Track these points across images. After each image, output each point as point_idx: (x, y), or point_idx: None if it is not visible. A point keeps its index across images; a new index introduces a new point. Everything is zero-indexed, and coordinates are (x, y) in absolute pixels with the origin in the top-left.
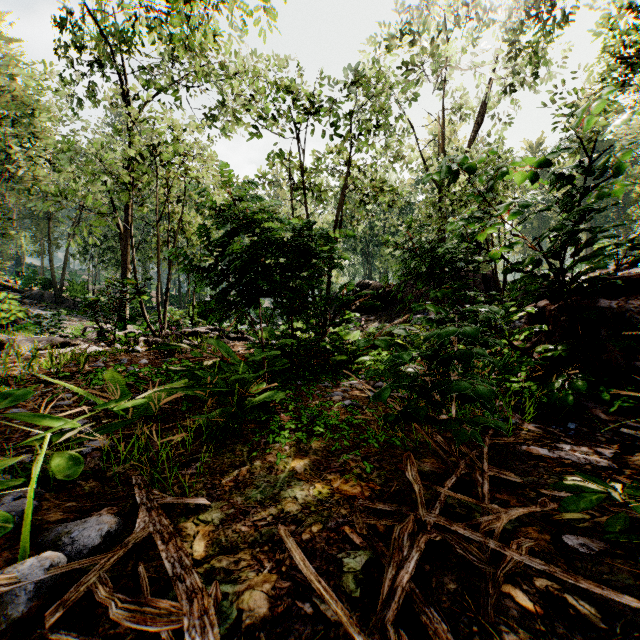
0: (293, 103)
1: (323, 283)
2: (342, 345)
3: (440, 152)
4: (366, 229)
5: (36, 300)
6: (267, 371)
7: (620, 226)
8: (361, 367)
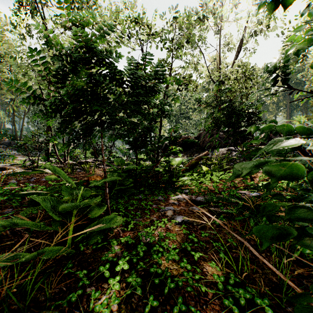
0: (139, 28)
1: (157, 129)
2: (169, 169)
3: (217, 68)
4: (178, 110)
5: (7, 145)
6: (117, 189)
7: (303, 109)
8: (183, 184)
